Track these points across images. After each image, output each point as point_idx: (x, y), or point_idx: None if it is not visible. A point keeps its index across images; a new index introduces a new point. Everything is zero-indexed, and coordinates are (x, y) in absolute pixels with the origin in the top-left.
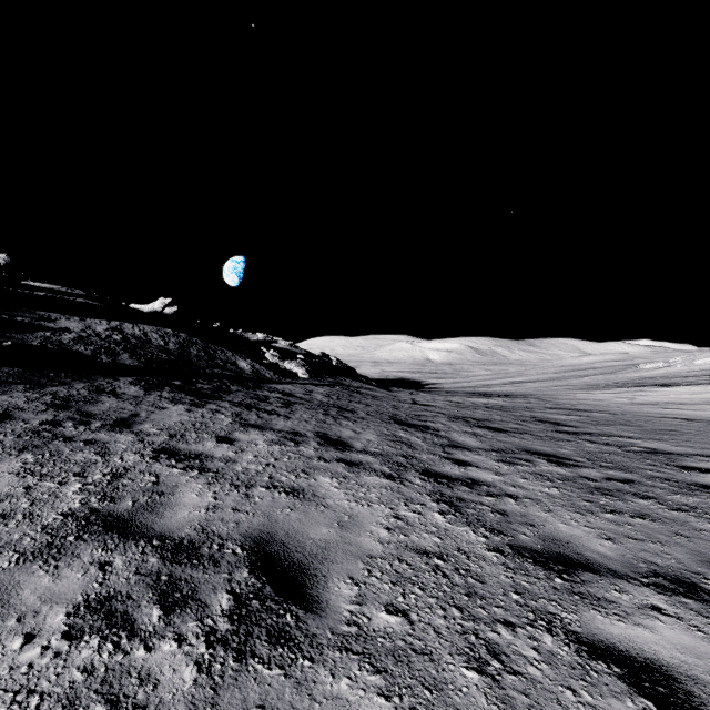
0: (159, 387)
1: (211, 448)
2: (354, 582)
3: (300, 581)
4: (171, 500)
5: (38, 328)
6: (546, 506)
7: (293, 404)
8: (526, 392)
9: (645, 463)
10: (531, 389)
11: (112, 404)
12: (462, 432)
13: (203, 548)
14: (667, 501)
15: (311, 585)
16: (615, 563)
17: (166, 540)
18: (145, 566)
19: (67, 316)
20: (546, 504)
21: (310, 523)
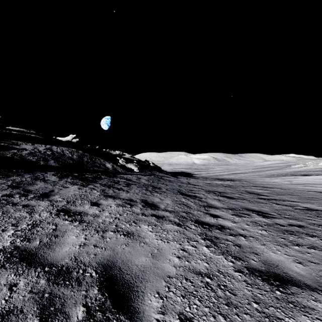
0: (66, 176)
1: (87, 209)
2: (160, 296)
3: (127, 296)
4: (61, 240)
5: (11, 148)
6: (261, 241)
7: (131, 184)
8: (240, 178)
9: (306, 215)
10: (242, 177)
11: (41, 185)
12: (213, 199)
13: (73, 272)
14: None
15: (134, 299)
16: (307, 279)
17: (53, 267)
18: (37, 286)
19: (25, 143)
20: (261, 240)
21: (135, 254)
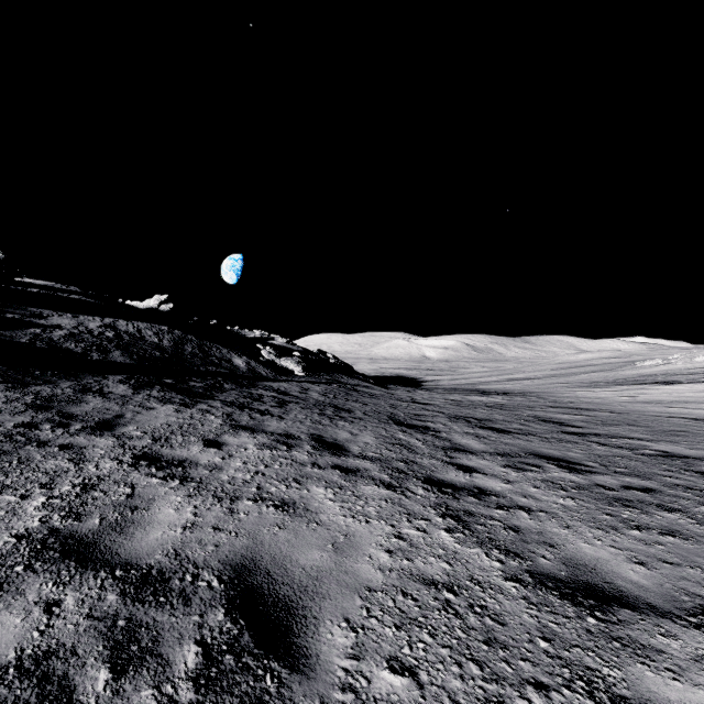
0: (149, 386)
1: (196, 454)
2: (350, 627)
3: (285, 626)
4: (144, 517)
5: (28, 325)
6: (563, 521)
7: (288, 403)
8: (524, 389)
9: (661, 468)
10: (530, 387)
11: (97, 404)
12: (463, 433)
13: (173, 580)
14: (695, 515)
15: (298, 631)
16: (653, 595)
17: (132, 570)
18: (101, 606)
19: (59, 313)
20: (563, 518)
21: (300, 544)
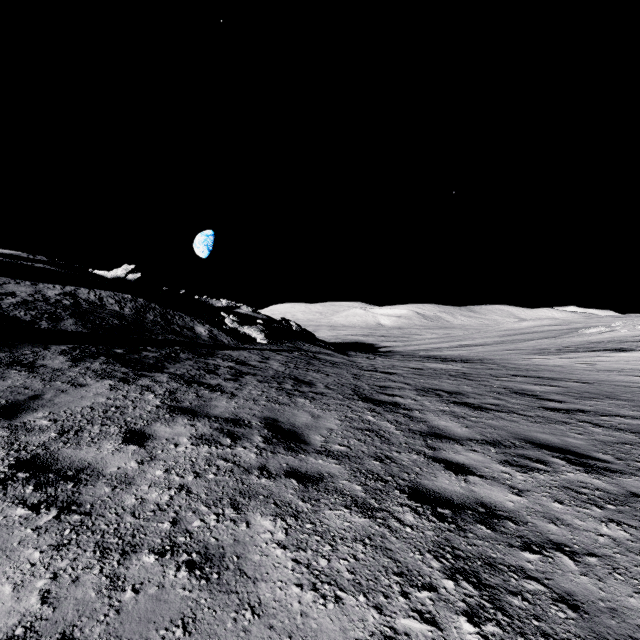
0: (93, 357)
1: (106, 455)
2: None
3: None
4: None
5: None
6: (633, 577)
7: (244, 375)
8: (479, 356)
9: None
10: (484, 353)
11: (16, 381)
12: (438, 411)
13: None
14: None
15: None
16: None
17: None
18: None
19: (17, 281)
20: (629, 570)
21: None
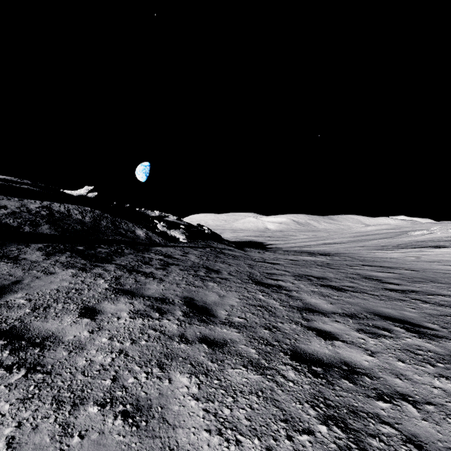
0: (61, 252)
1: (66, 326)
2: None
3: None
4: None
5: None
6: None
7: (170, 265)
8: (337, 251)
9: None
10: (341, 249)
11: (4, 270)
12: (310, 291)
13: None
14: None
15: None
16: None
17: None
18: None
19: (8, 197)
20: None
21: None
